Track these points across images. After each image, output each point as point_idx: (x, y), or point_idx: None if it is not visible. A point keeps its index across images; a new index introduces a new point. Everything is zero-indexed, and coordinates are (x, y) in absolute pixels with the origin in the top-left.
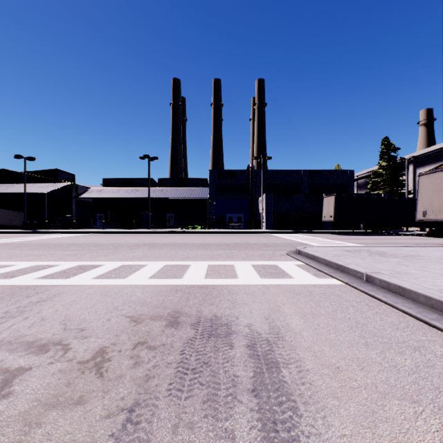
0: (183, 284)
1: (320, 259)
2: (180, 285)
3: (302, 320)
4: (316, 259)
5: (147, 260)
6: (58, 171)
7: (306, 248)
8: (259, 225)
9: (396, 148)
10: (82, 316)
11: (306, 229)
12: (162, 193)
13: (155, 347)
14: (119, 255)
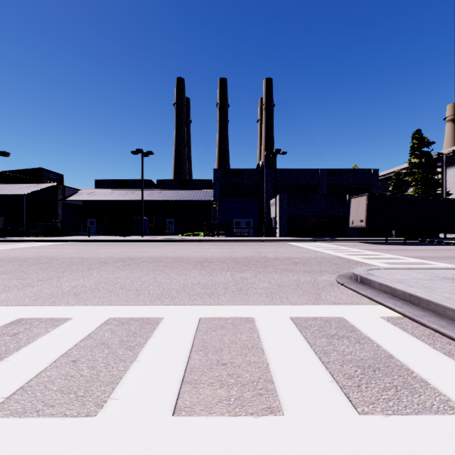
0: None
1: (444, 308)
2: None
3: None
4: (425, 305)
5: (84, 302)
6: (42, 170)
7: (374, 273)
8: (271, 231)
9: (430, 142)
10: None
11: (328, 236)
12: (160, 195)
13: None
14: (49, 286)
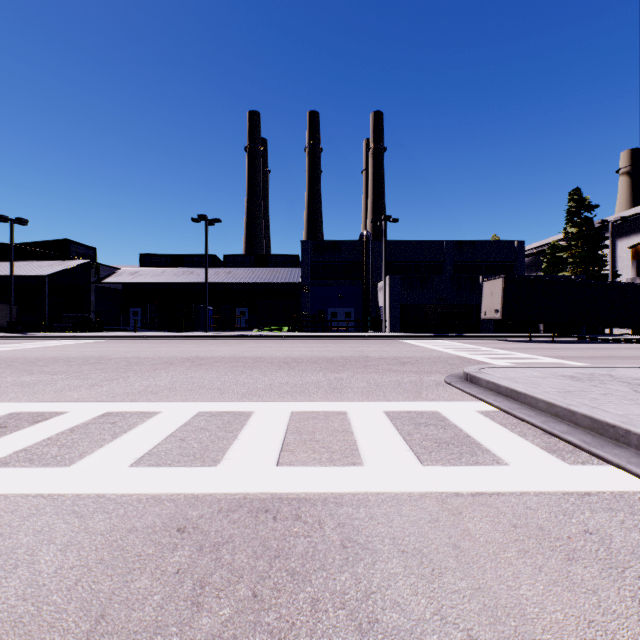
0: (214, 491)
1: (536, 400)
2: (202, 498)
3: None
4: (523, 399)
5: (167, 399)
6: (69, 242)
7: (486, 372)
8: (378, 325)
9: (592, 205)
10: None
11: (454, 332)
12: (229, 276)
13: None
14: (119, 385)
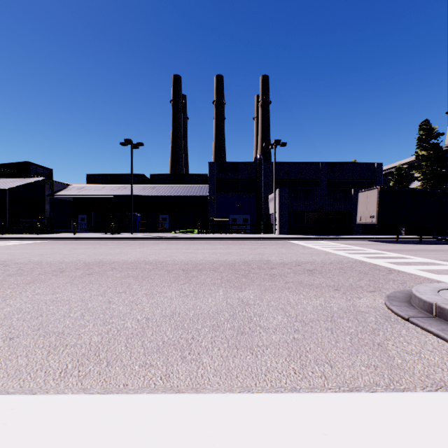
0: None
1: None
2: None
3: None
4: None
5: None
6: (29, 164)
7: None
8: (269, 228)
9: (439, 133)
10: None
11: (331, 234)
12: (153, 190)
13: None
14: None
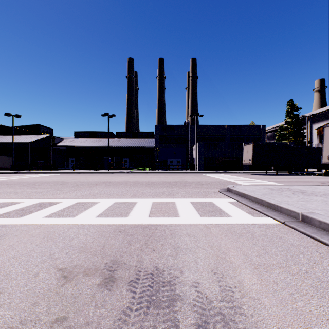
0: (128, 223)
1: (251, 197)
2: (124, 225)
3: (255, 276)
4: (247, 197)
5: (100, 197)
6: (40, 126)
7: (236, 187)
8: (193, 167)
9: (298, 108)
10: (9, 269)
11: (230, 170)
12: (119, 143)
13: (75, 328)
14: (78, 193)
